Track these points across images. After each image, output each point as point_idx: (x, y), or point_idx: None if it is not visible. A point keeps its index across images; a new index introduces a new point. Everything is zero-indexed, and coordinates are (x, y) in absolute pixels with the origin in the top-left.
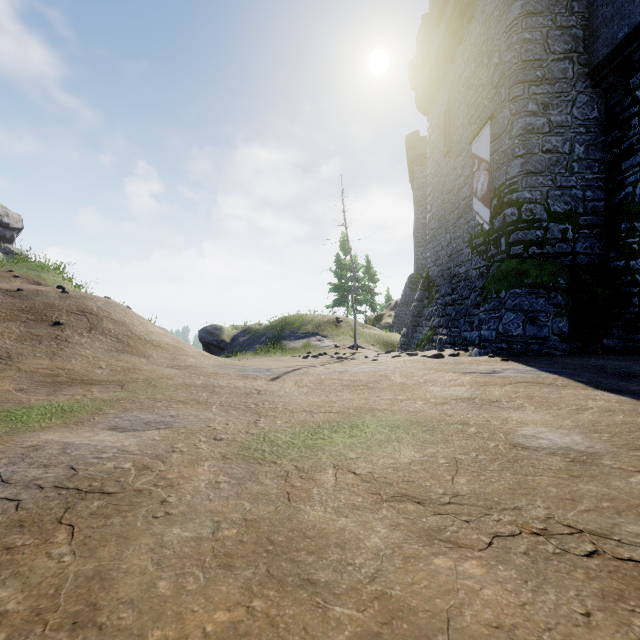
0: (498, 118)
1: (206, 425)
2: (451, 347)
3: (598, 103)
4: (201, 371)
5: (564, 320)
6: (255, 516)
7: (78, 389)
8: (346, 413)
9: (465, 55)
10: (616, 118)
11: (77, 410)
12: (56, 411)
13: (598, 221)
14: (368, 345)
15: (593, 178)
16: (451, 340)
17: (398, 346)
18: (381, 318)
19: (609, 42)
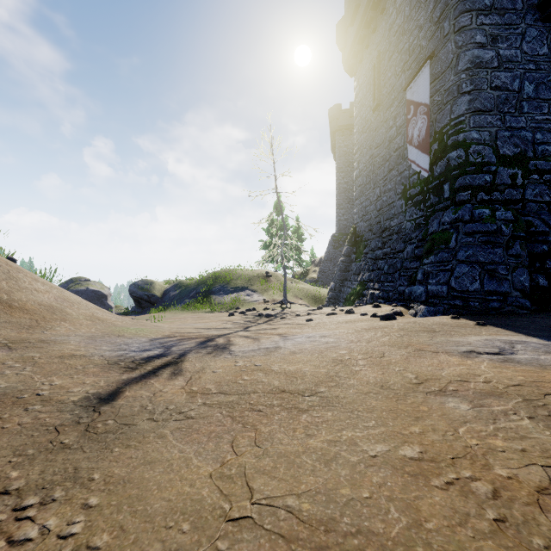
0: (440, 55)
1: None
2: (385, 302)
3: (548, 38)
4: (46, 352)
5: (524, 273)
6: None
7: None
8: None
9: (397, 2)
10: None
11: None
12: None
13: (548, 166)
14: (297, 299)
15: (543, 119)
16: (384, 295)
17: (326, 300)
18: (307, 273)
19: None
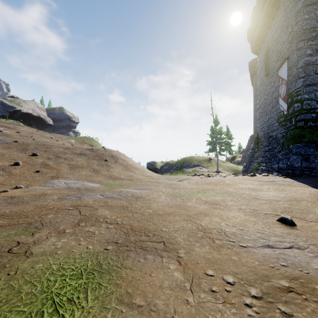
0: (291, 58)
1: (160, 190)
2: (267, 172)
3: None
4: (153, 177)
5: None
6: (176, 203)
7: (119, 180)
8: (203, 190)
9: (275, 26)
10: None
11: (123, 185)
12: (118, 185)
13: None
14: (225, 171)
15: None
16: (267, 169)
17: (241, 172)
18: (235, 158)
19: None
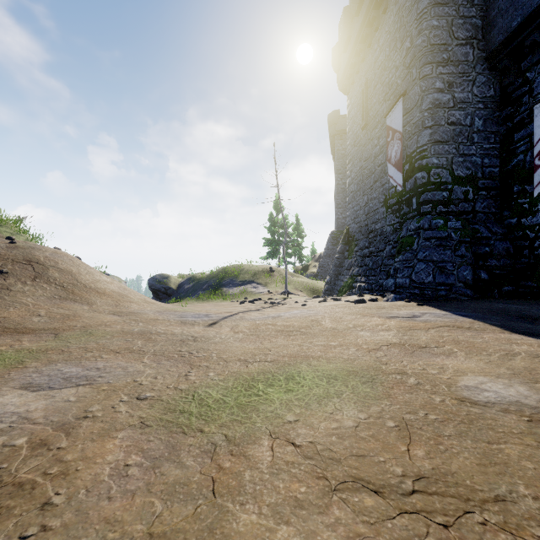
0: (410, 94)
1: (132, 379)
2: (369, 293)
3: (494, 83)
4: (141, 317)
5: (467, 269)
6: (165, 527)
7: (7, 339)
8: (281, 362)
9: (380, 41)
10: (509, 96)
11: None
12: None
13: (494, 184)
14: (297, 291)
15: (490, 147)
16: (369, 287)
17: (322, 292)
18: (307, 268)
19: (504, 30)
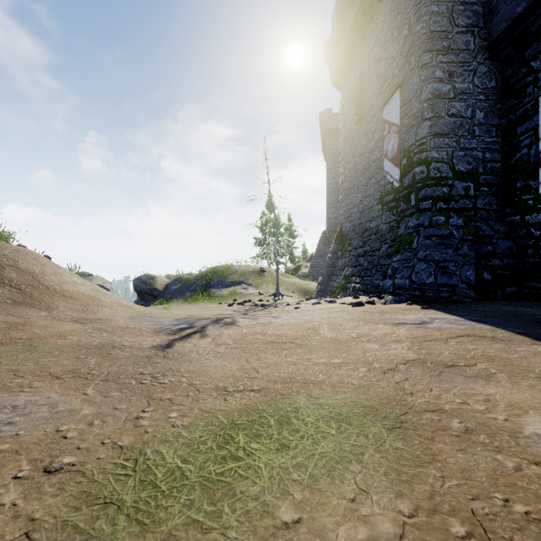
0: (408, 85)
1: (55, 428)
2: (364, 294)
3: (495, 74)
4: (108, 325)
5: (470, 269)
6: None
7: None
8: (272, 391)
9: (376, 31)
10: (512, 87)
11: None
12: None
13: (495, 180)
14: (289, 292)
15: (491, 141)
16: (364, 288)
17: (315, 293)
18: (299, 268)
19: (507, 17)
